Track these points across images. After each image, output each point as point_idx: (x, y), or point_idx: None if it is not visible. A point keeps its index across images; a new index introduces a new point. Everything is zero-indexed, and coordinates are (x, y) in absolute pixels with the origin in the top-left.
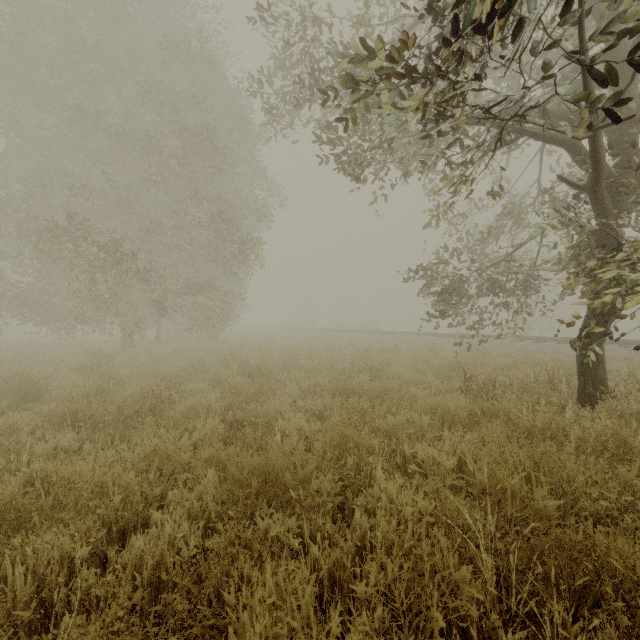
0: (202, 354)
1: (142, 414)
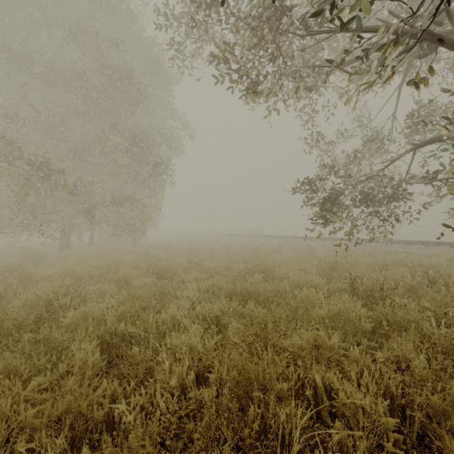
0: (121, 255)
1: (21, 329)
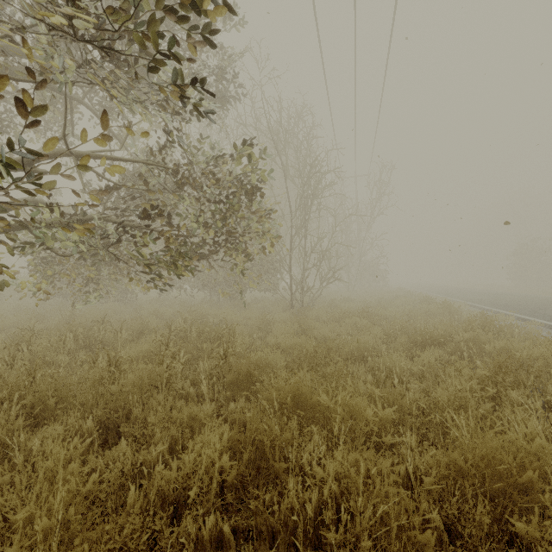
0: None
1: None
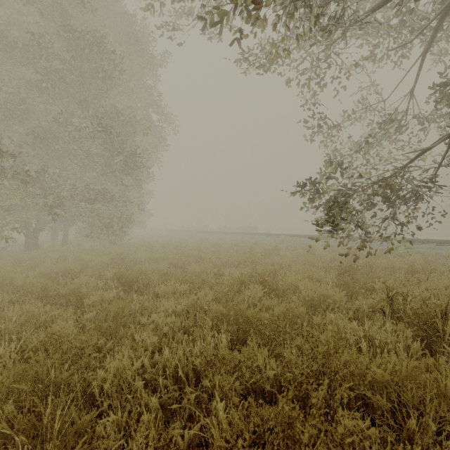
0: (91, 257)
1: None
